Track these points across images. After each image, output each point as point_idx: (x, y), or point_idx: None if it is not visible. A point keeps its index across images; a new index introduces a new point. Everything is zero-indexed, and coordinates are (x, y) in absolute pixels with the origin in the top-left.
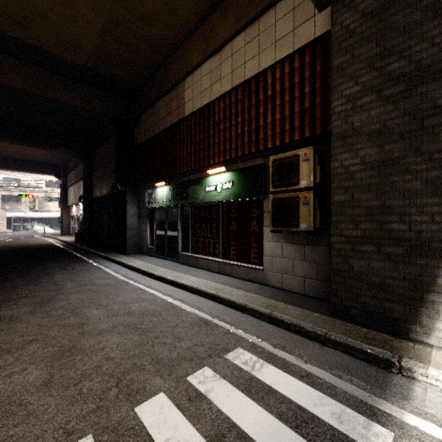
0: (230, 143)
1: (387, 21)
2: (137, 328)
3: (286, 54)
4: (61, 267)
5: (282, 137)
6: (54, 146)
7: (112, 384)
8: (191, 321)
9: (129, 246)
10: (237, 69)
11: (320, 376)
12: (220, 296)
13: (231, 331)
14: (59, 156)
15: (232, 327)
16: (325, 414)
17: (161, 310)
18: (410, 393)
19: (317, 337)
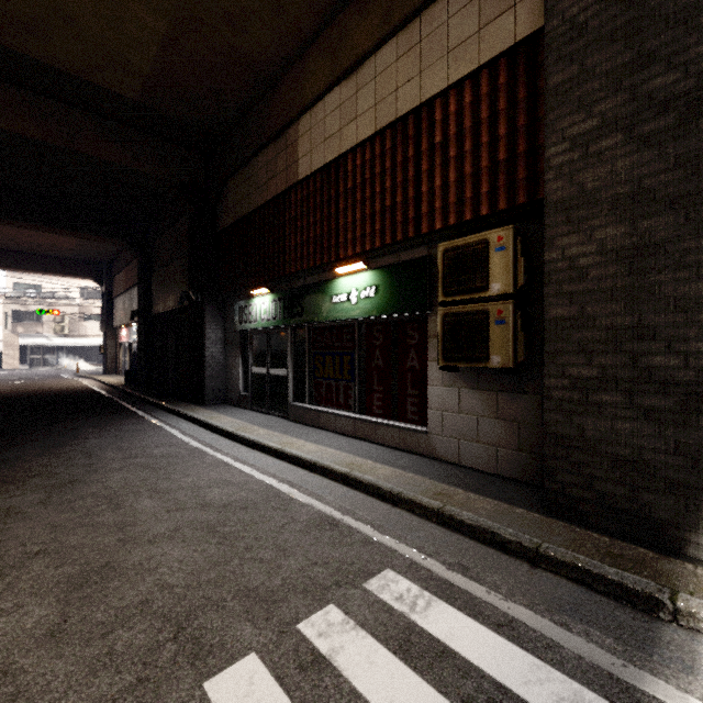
0: (372, 224)
1: (645, 6)
2: (216, 532)
3: (467, 71)
4: (99, 426)
5: (460, 211)
6: (91, 233)
7: (167, 635)
8: (307, 520)
9: (209, 392)
10: (383, 100)
11: (533, 625)
12: (356, 477)
13: (374, 539)
14: (101, 248)
15: (376, 531)
16: (546, 701)
17: (257, 500)
18: (697, 660)
19: (523, 551)
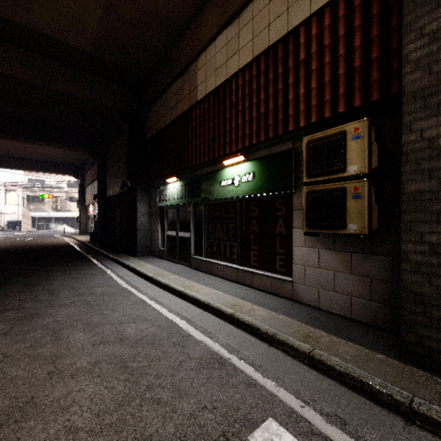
0: (250, 127)
1: None
2: (126, 367)
3: (327, 0)
4: (66, 270)
5: (320, 111)
6: (68, 145)
7: None
8: (200, 357)
9: (139, 247)
10: (259, 34)
11: None
12: (239, 318)
13: (255, 381)
14: (76, 156)
15: (257, 371)
16: None
17: (162, 336)
18: None
19: (395, 404)
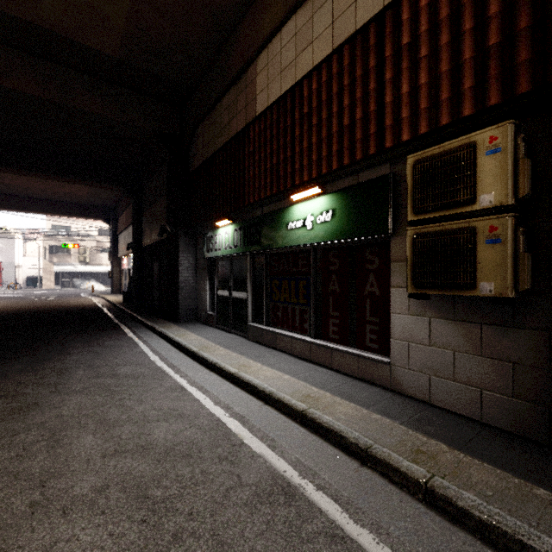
0: (329, 146)
1: None
2: (146, 497)
3: None
4: (86, 341)
5: (434, 117)
6: (95, 181)
7: None
8: (257, 483)
9: (182, 311)
10: (341, 15)
11: None
12: (314, 418)
13: (343, 531)
14: (107, 195)
15: (345, 511)
16: None
17: (203, 444)
18: None
19: None
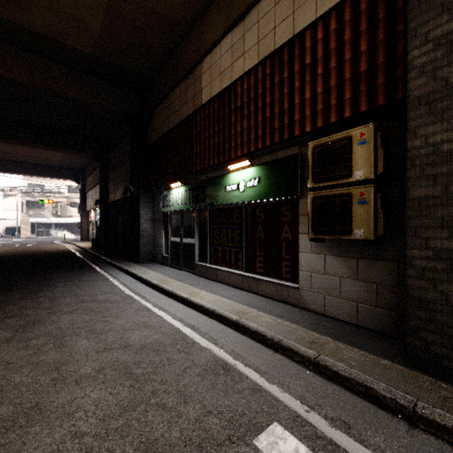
0: (256, 131)
1: None
2: (131, 373)
3: (333, 4)
4: (67, 277)
5: (326, 116)
6: (69, 149)
7: None
8: (205, 364)
9: (143, 254)
10: (264, 37)
11: None
12: (244, 324)
13: (261, 387)
14: (77, 160)
15: (262, 377)
16: None
17: (167, 343)
18: None
19: (399, 408)
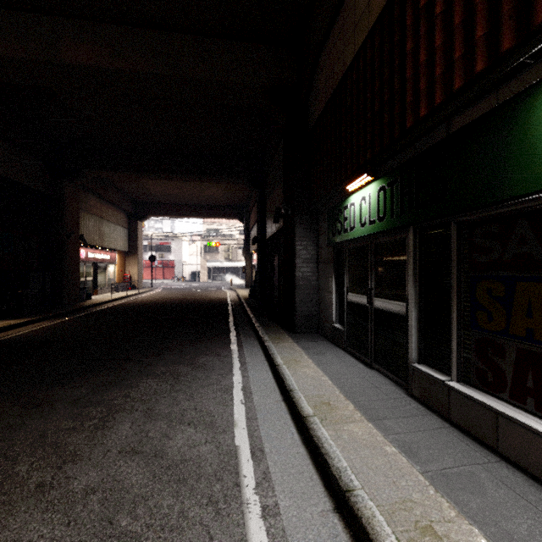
0: None
1: None
2: None
3: None
4: (182, 352)
5: None
6: (222, 176)
7: None
8: None
9: (300, 317)
10: None
11: None
12: None
13: None
14: (239, 194)
15: None
16: None
17: None
18: None
19: None
